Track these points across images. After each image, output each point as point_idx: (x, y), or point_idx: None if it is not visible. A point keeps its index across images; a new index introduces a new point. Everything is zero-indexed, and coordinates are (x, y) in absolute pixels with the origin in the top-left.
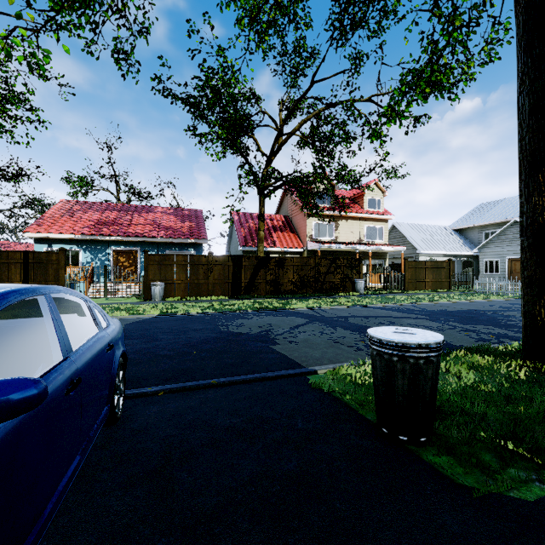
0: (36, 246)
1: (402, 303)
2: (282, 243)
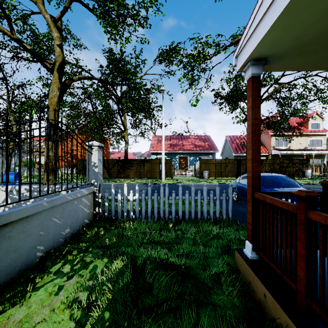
0: (152, 156)
1: None
2: None
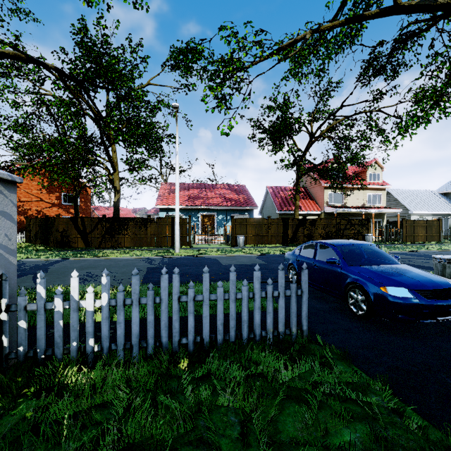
0: (160, 213)
1: (406, 250)
2: (305, 208)
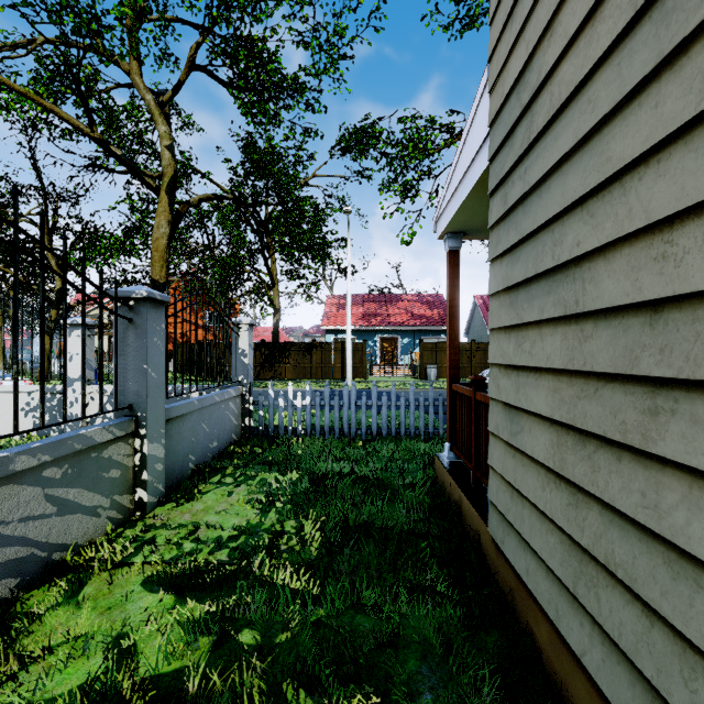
0: (326, 336)
1: None
2: None
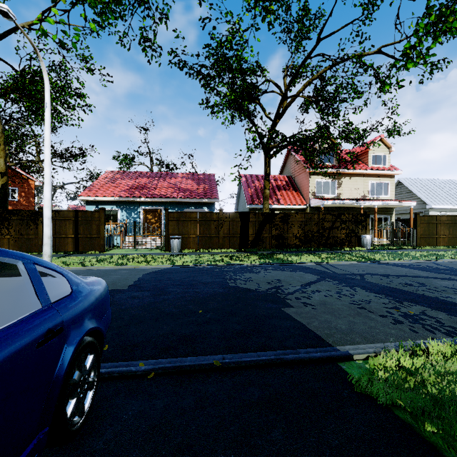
0: (87, 207)
1: (419, 260)
2: (285, 201)
